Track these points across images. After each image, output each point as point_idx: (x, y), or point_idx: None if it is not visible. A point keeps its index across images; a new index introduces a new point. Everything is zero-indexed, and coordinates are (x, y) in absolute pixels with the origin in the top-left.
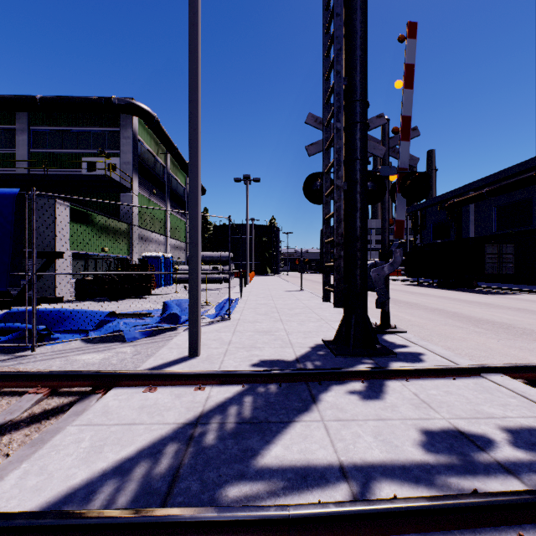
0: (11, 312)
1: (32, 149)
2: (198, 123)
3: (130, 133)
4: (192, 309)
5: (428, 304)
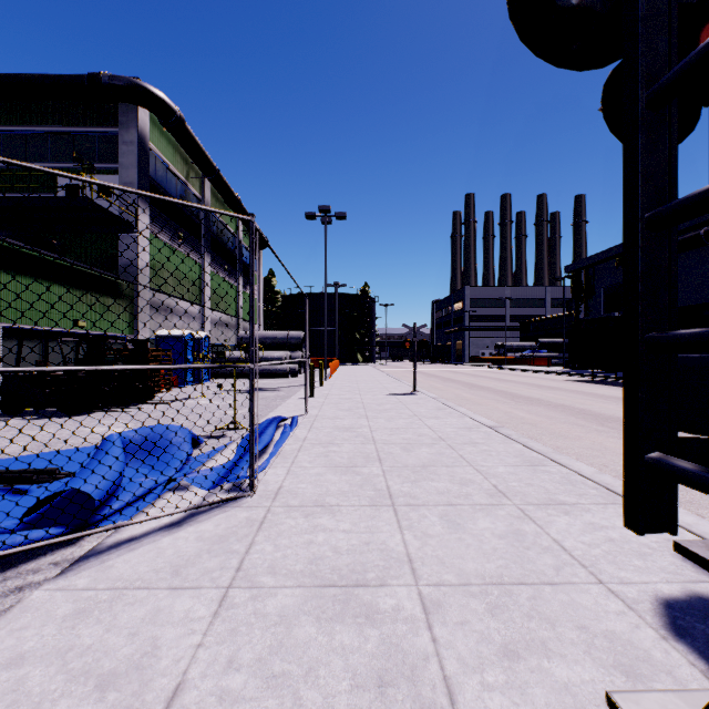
0: None
1: None
2: None
3: (134, 135)
4: None
5: None
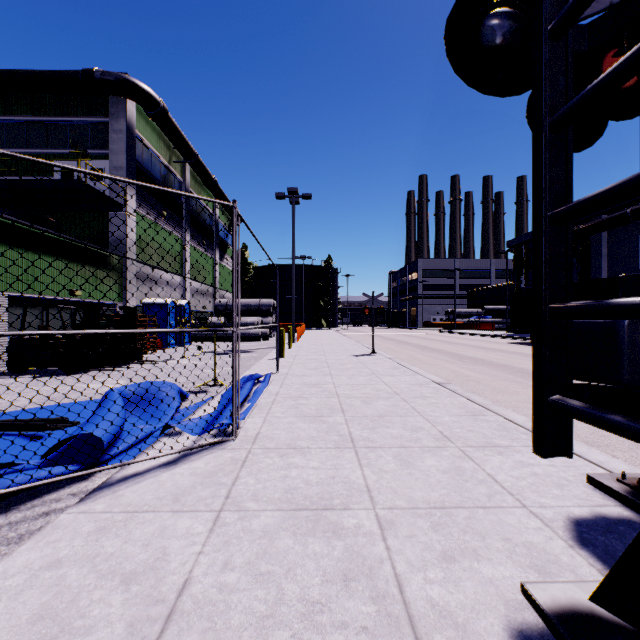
0: None
1: None
2: None
3: (123, 125)
4: None
5: None
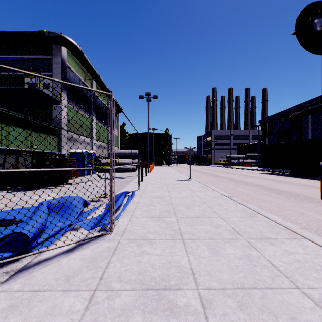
0: None
1: None
2: None
3: (59, 60)
4: None
5: (310, 195)
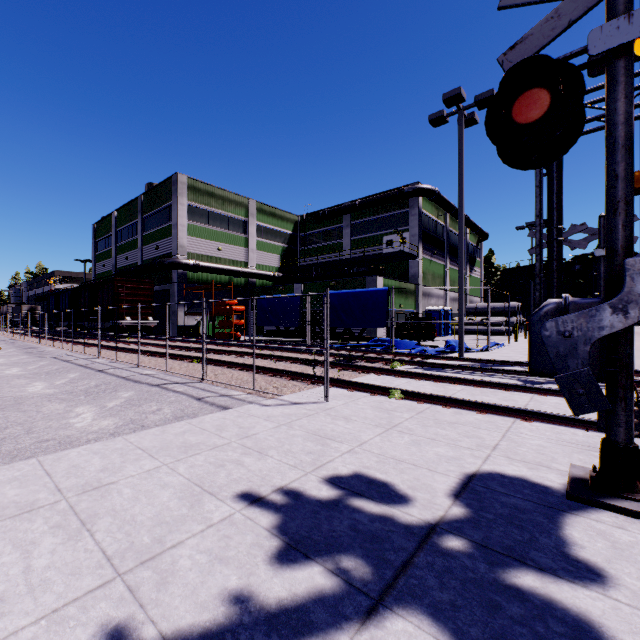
0: (376, 339)
1: (352, 237)
2: (462, 255)
3: (416, 211)
4: (459, 337)
5: None
